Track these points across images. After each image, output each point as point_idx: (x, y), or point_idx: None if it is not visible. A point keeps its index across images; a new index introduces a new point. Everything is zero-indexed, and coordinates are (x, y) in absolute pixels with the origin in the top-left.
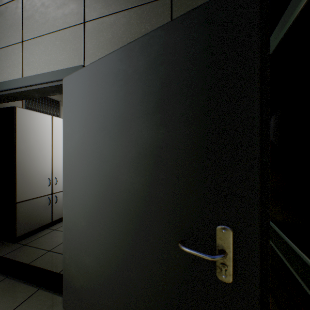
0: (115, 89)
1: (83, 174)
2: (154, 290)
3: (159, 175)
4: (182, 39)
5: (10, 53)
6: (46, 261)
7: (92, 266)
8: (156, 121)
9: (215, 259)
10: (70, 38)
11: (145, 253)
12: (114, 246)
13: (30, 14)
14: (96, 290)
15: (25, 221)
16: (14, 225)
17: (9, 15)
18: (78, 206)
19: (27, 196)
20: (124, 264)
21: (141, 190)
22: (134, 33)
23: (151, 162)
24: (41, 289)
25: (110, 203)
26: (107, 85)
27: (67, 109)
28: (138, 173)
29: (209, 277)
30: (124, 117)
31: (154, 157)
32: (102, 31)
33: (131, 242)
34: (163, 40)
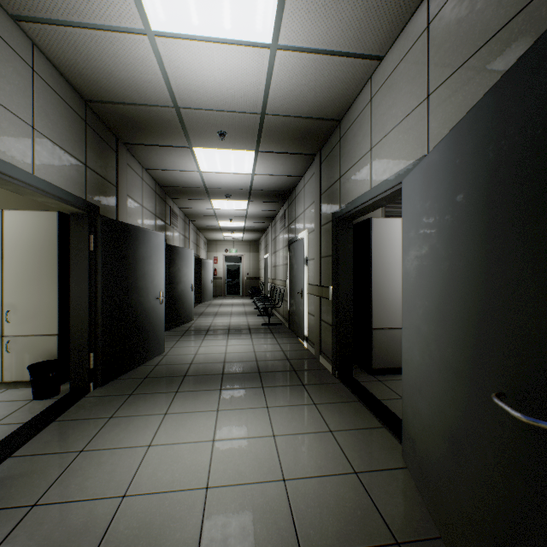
0: (443, 188)
1: (417, 297)
2: (480, 462)
3: (486, 301)
4: (511, 103)
5: (361, 165)
6: (396, 406)
7: (424, 413)
8: (482, 226)
9: (524, 420)
10: (412, 124)
11: (472, 408)
12: (443, 392)
13: (376, 116)
14: (427, 443)
15: (380, 353)
16: (370, 354)
17: (361, 126)
18: (413, 335)
19: (383, 324)
20: (452, 418)
21: (468, 321)
22: (495, 75)
23: (478, 282)
24: (385, 429)
25: (439, 335)
26: (437, 182)
27: (404, 218)
28: (465, 298)
29: (543, 463)
30: (452, 223)
31: (480, 275)
32: (449, 97)
33: (458, 389)
34: (490, 110)
